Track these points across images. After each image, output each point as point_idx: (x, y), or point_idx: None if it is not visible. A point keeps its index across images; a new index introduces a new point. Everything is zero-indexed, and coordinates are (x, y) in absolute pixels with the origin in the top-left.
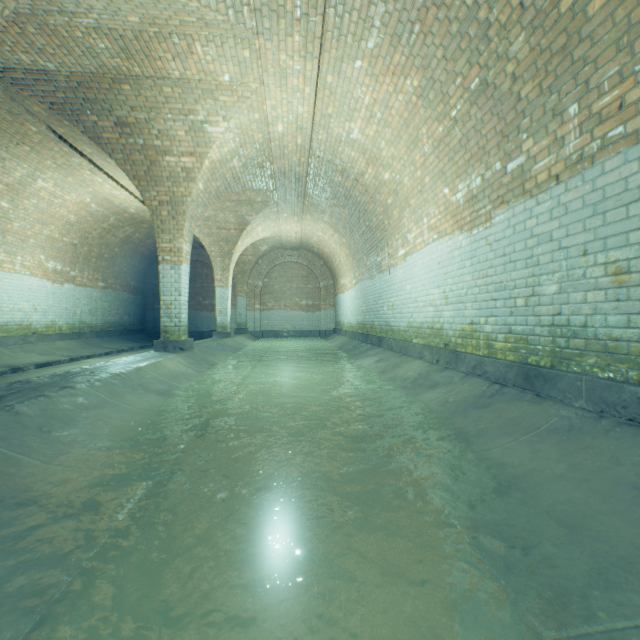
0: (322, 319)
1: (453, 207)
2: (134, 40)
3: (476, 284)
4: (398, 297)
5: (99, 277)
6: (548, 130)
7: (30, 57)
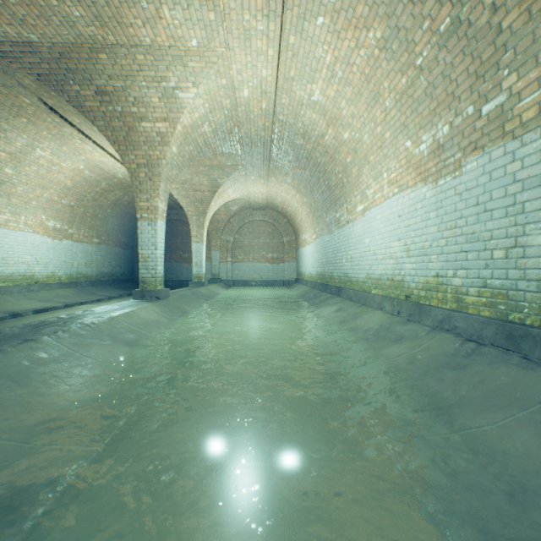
0: (285, 270)
1: (416, 159)
2: (105, 6)
3: (442, 236)
4: (356, 250)
5: (94, 234)
6: (539, 60)
7: (14, 29)
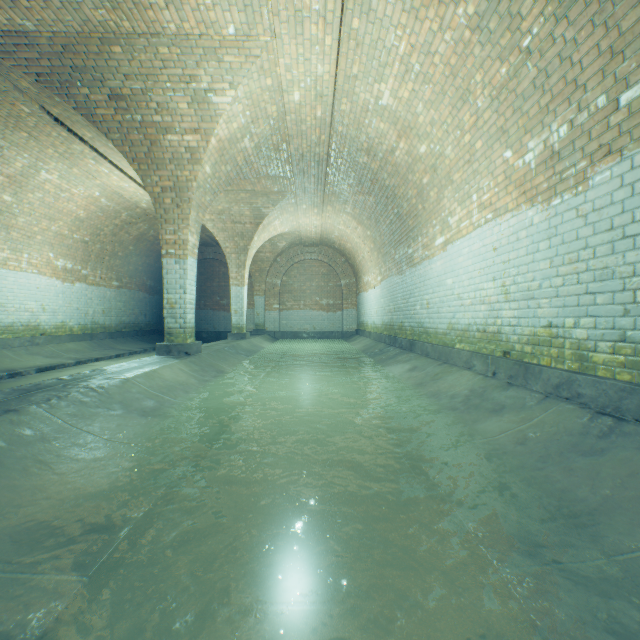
0: (344, 319)
1: (519, 174)
2: None
3: (558, 273)
4: (435, 294)
5: (113, 276)
6: None
7: (4, 14)
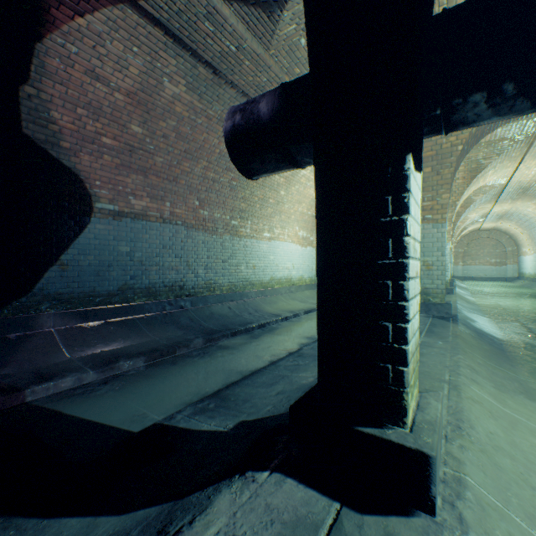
0: (507, 270)
1: None
2: None
3: None
4: None
5: None
6: None
7: None
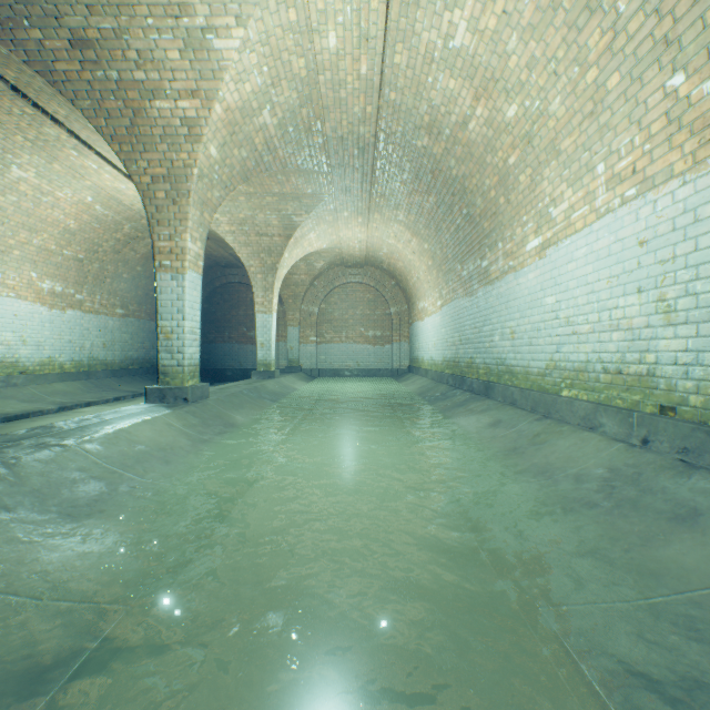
0: (393, 354)
1: (702, 107)
2: None
3: None
4: (525, 319)
5: (116, 302)
6: None
7: None
